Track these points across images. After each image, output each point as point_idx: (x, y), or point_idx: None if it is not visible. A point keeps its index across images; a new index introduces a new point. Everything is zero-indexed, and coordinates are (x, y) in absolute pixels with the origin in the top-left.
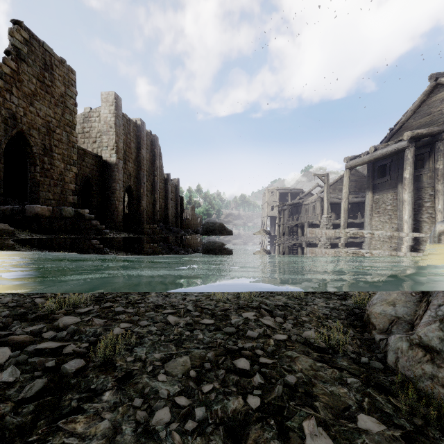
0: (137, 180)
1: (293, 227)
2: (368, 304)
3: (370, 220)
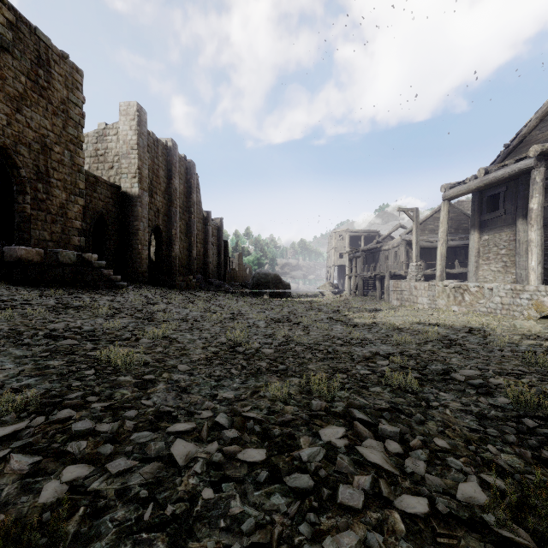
0: (168, 218)
1: (368, 279)
2: None
3: (475, 270)
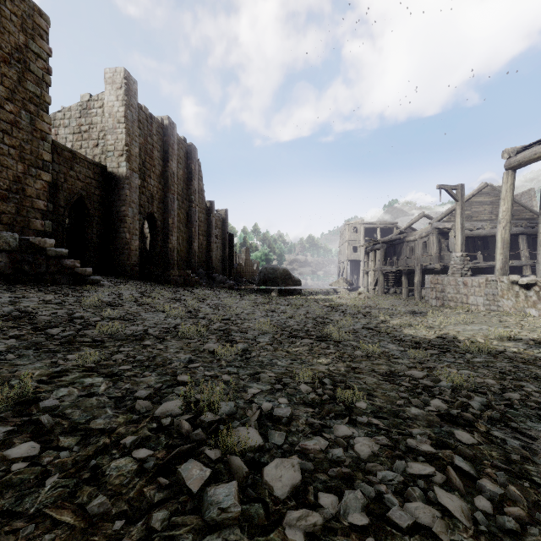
0: (164, 205)
1: (387, 274)
2: None
3: None
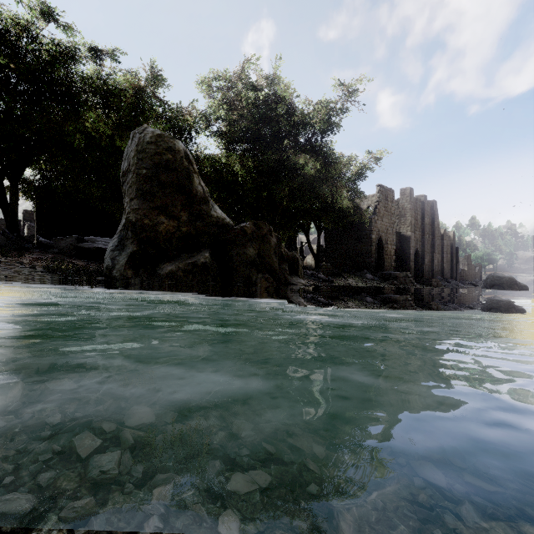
0: (421, 243)
1: None
2: None
3: None
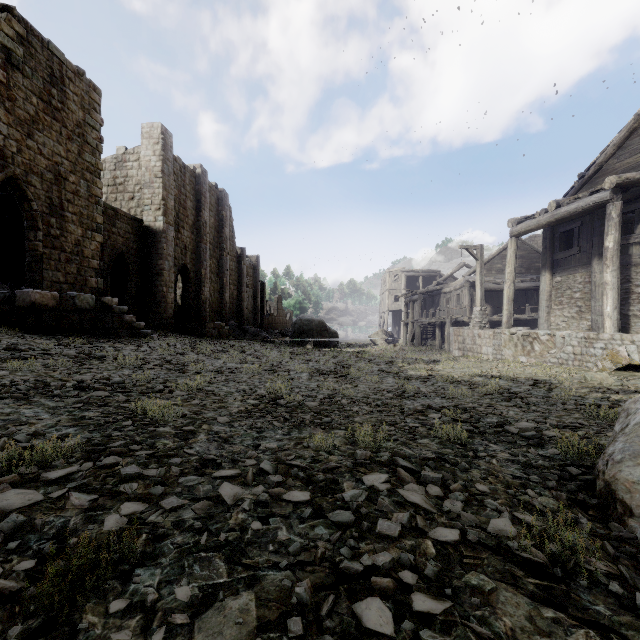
0: (196, 256)
1: (426, 326)
2: (603, 461)
3: (547, 315)
